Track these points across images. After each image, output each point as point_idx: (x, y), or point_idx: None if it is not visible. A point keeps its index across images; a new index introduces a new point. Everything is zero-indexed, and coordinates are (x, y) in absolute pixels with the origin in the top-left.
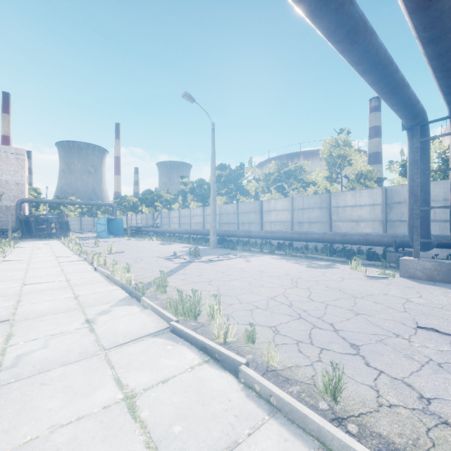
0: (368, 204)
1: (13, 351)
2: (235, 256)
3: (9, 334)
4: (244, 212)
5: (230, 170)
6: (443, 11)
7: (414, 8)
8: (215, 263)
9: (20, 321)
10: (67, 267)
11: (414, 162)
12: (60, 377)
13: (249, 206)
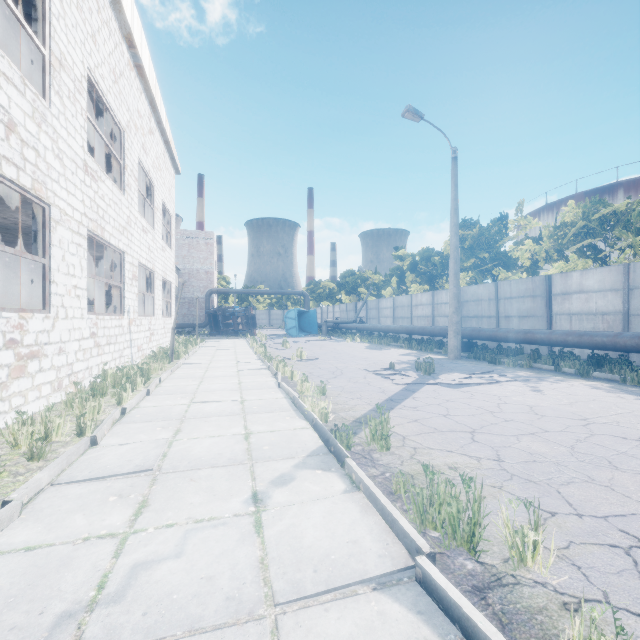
0: None
1: (133, 548)
2: (505, 378)
3: (144, 500)
4: (511, 297)
5: (480, 228)
6: None
7: None
8: (469, 390)
9: (166, 474)
10: (246, 378)
11: None
12: None
13: (521, 285)
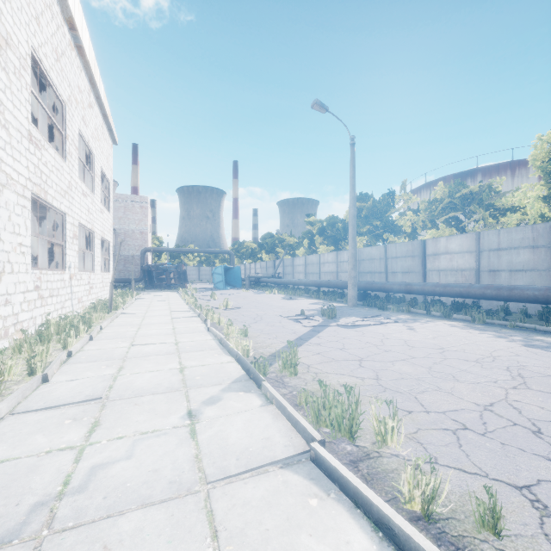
0: None
1: (91, 456)
2: (389, 320)
3: (96, 421)
4: (396, 257)
5: (373, 201)
6: None
7: None
8: (361, 330)
9: (114, 401)
10: (179, 324)
11: None
12: (134, 537)
13: (404, 248)
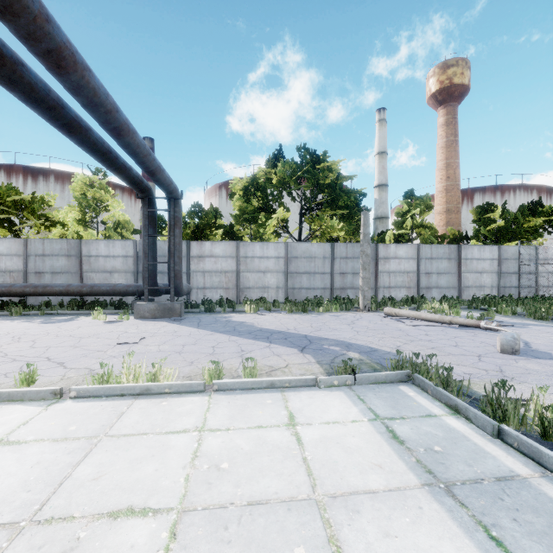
0: (121, 255)
1: None
2: None
3: None
4: None
5: None
6: (130, 143)
7: (110, 135)
8: None
9: None
10: None
11: (144, 226)
12: None
13: None
